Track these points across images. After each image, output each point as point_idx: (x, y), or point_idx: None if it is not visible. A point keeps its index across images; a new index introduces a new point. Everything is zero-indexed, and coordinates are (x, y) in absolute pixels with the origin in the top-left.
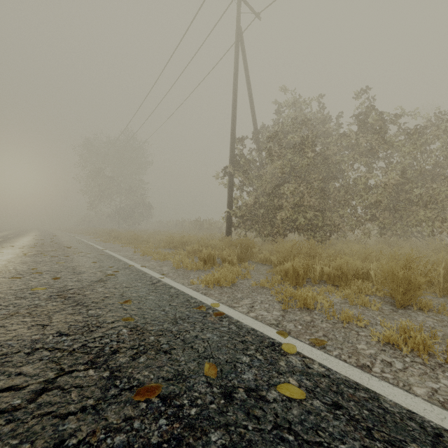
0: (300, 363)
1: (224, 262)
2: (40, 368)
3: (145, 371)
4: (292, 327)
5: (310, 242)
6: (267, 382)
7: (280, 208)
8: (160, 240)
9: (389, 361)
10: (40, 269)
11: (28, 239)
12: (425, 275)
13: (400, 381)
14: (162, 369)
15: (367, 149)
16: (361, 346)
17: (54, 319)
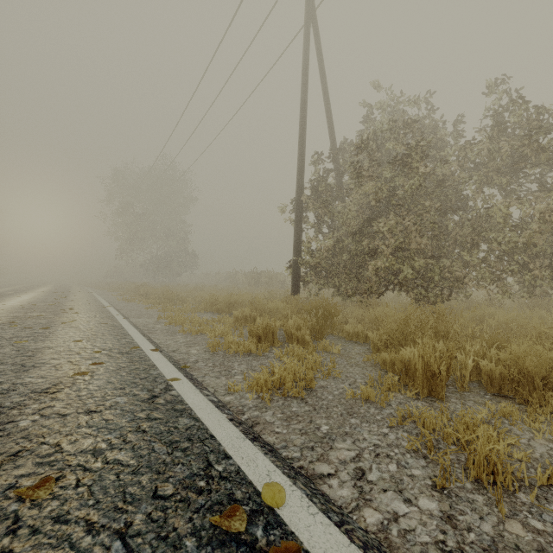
0: None
1: (290, 338)
2: None
3: None
4: None
5: (436, 309)
6: None
7: (373, 254)
8: (202, 299)
9: None
10: None
11: (26, 297)
12: None
13: None
14: None
15: (506, 164)
16: None
17: None
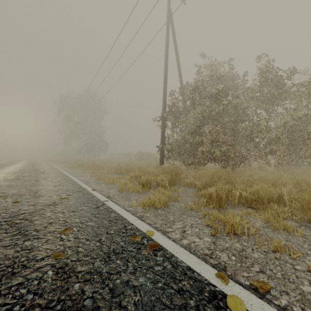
0: None
1: (158, 185)
2: None
3: None
4: (226, 258)
5: (227, 170)
6: None
7: (201, 144)
8: (112, 167)
9: None
10: (9, 192)
11: (16, 166)
12: None
13: None
14: None
15: (267, 98)
16: (306, 289)
17: None
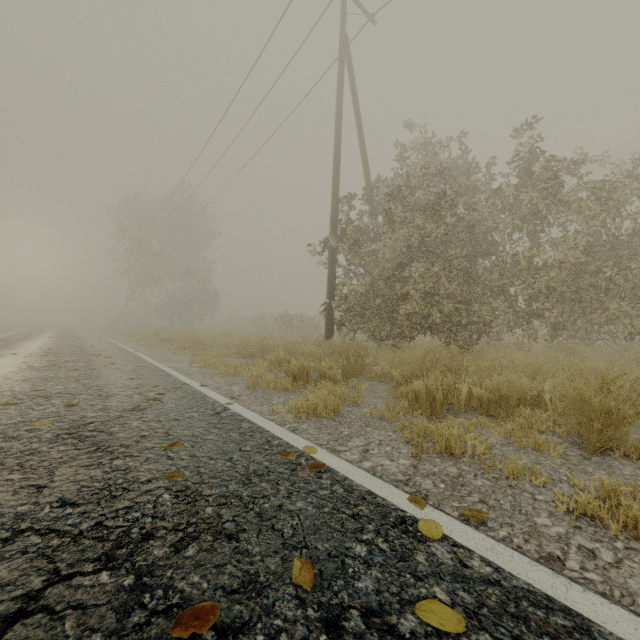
0: (450, 557)
1: (323, 378)
2: (21, 569)
3: (195, 574)
4: (431, 486)
5: (451, 349)
6: (397, 596)
7: (404, 299)
8: (230, 344)
9: (590, 548)
10: (50, 389)
11: (39, 342)
12: (632, 403)
13: (615, 588)
14: (223, 571)
15: (532, 211)
16: (542, 521)
17: (57, 476)
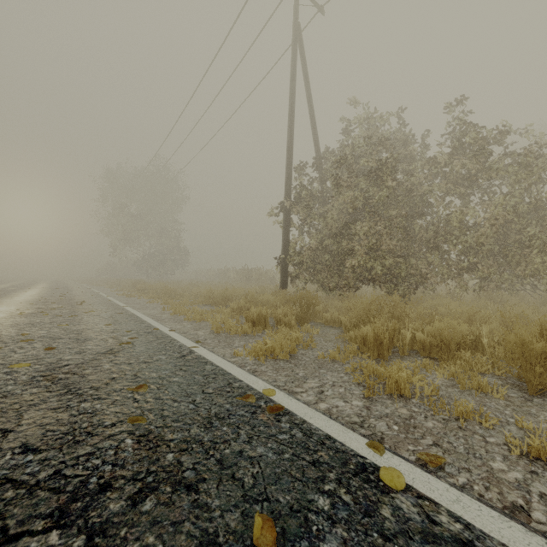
0: (416, 512)
1: (279, 323)
2: None
3: (150, 534)
4: (385, 428)
5: (393, 298)
6: None
7: (350, 254)
8: (197, 294)
9: None
10: (34, 334)
11: (32, 292)
12: None
13: None
14: (180, 530)
15: (463, 177)
16: (497, 465)
17: (25, 419)
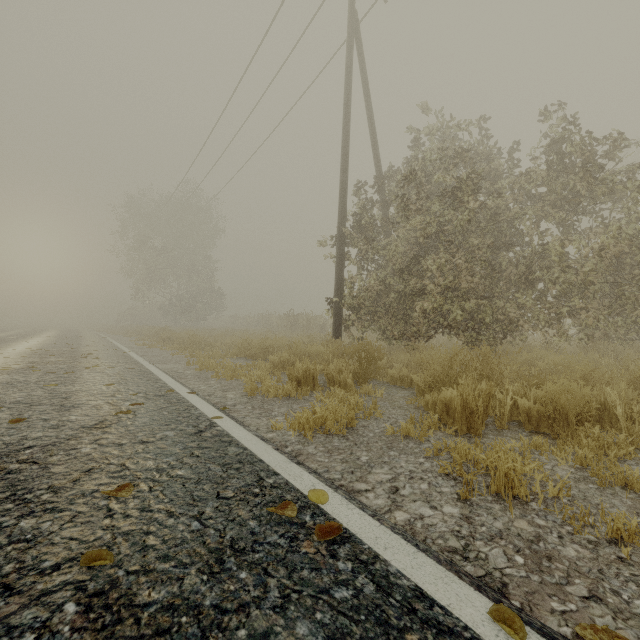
0: None
1: (331, 383)
2: None
3: None
4: (502, 560)
5: (482, 350)
6: None
7: (420, 294)
8: (232, 344)
9: None
10: (7, 398)
11: (34, 342)
12: None
13: None
14: None
15: (563, 197)
16: None
17: None
